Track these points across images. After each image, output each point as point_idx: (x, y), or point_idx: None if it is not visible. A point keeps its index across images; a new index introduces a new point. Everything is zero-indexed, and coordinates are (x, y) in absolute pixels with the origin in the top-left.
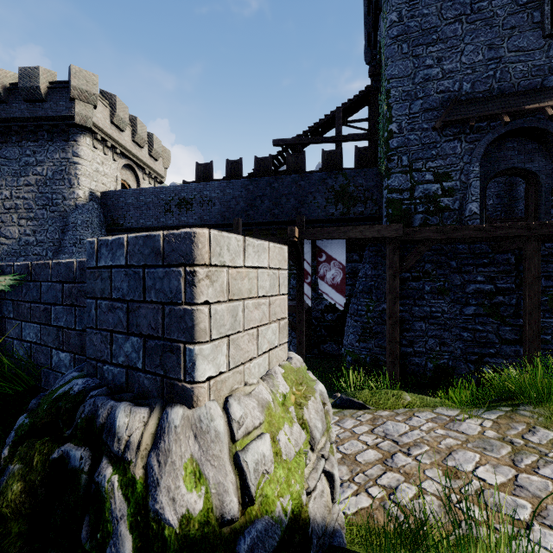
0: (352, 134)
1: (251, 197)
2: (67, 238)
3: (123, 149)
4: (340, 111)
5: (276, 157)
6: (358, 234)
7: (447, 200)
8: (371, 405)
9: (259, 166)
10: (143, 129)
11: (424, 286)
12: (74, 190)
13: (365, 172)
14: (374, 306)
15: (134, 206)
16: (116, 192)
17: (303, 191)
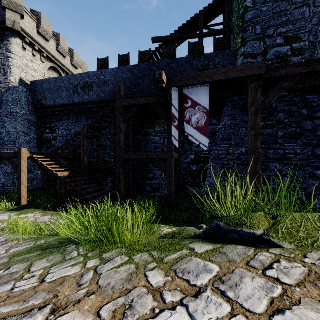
0: (212, 30)
1: (135, 78)
2: (2, 111)
3: (49, 54)
4: (202, 14)
5: (155, 53)
6: (221, 76)
7: (296, 59)
8: (285, 240)
9: (142, 57)
10: (64, 43)
11: (278, 132)
12: (7, 77)
13: (222, 53)
14: (233, 150)
15: (52, 90)
16: (40, 80)
17: (174, 71)
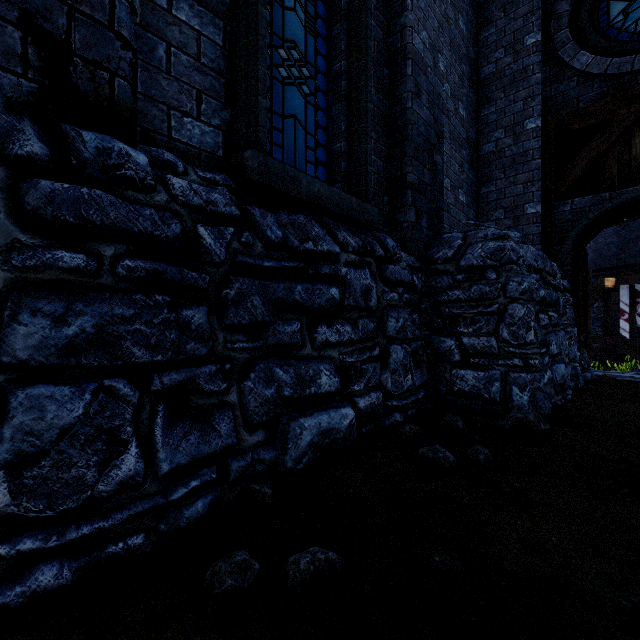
0: None
1: (622, 242)
2: None
3: None
4: None
5: None
6: None
7: None
8: None
9: None
10: None
11: None
12: None
13: None
14: None
15: None
16: None
17: None
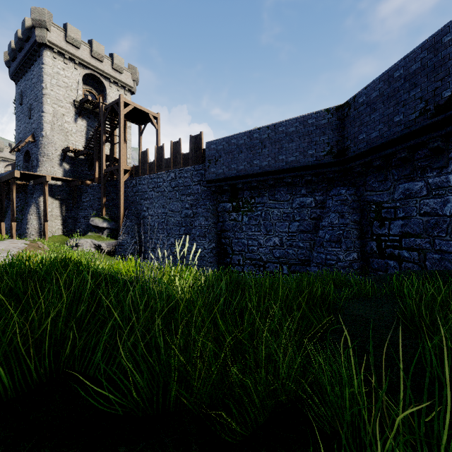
0: None
1: None
2: None
3: (5, 158)
4: None
5: None
6: None
7: None
8: None
9: None
10: None
11: None
12: None
13: None
14: None
15: None
16: None
17: None
